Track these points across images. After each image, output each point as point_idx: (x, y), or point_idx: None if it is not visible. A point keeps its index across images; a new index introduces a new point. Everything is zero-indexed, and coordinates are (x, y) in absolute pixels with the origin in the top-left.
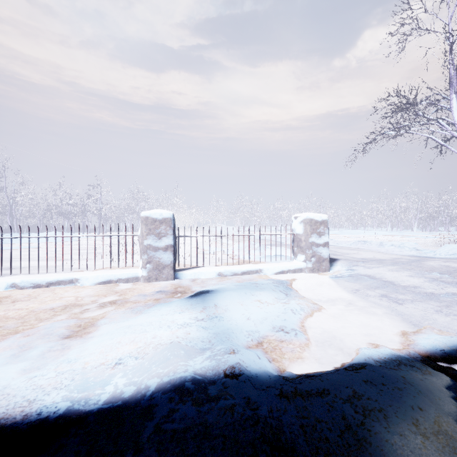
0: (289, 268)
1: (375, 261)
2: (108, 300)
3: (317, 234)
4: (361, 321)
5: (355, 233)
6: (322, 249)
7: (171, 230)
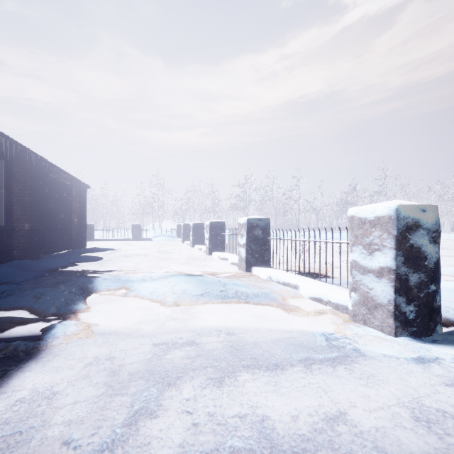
0: (329, 298)
1: None
2: (202, 268)
3: (364, 247)
4: (134, 317)
5: None
6: (373, 281)
7: (245, 232)
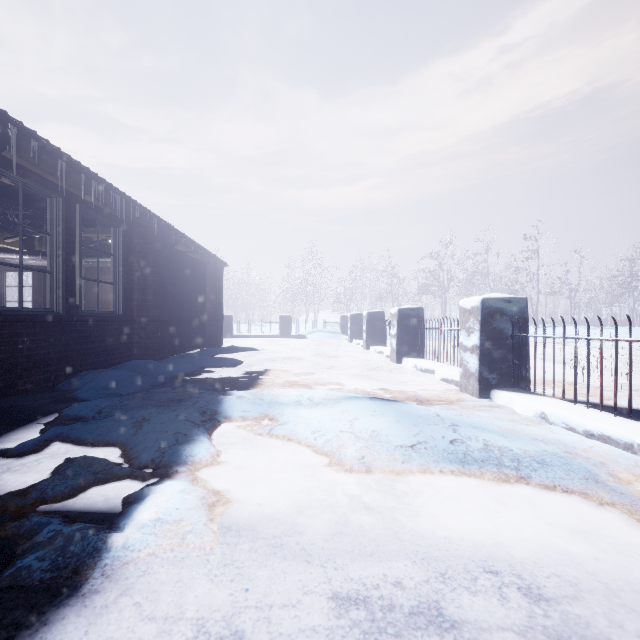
0: None
1: None
2: (392, 387)
3: None
4: (285, 488)
5: None
6: None
7: (478, 325)
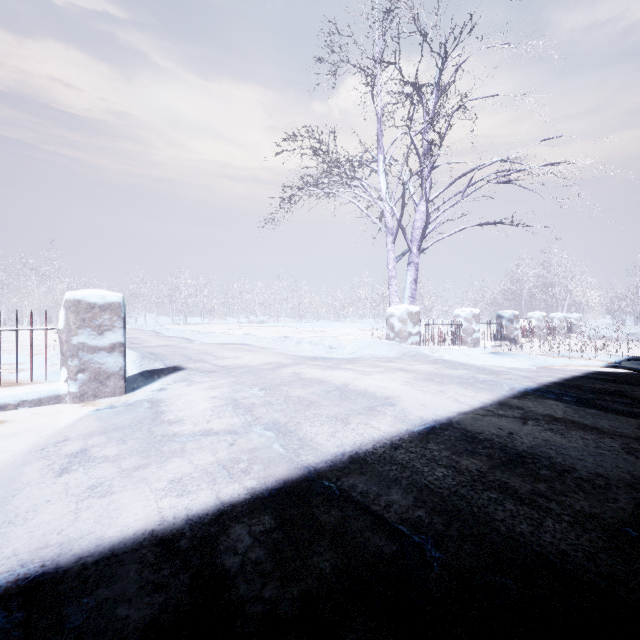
0: (23, 397)
1: (227, 371)
2: None
3: (94, 329)
4: None
5: (327, 326)
6: (106, 356)
7: None
